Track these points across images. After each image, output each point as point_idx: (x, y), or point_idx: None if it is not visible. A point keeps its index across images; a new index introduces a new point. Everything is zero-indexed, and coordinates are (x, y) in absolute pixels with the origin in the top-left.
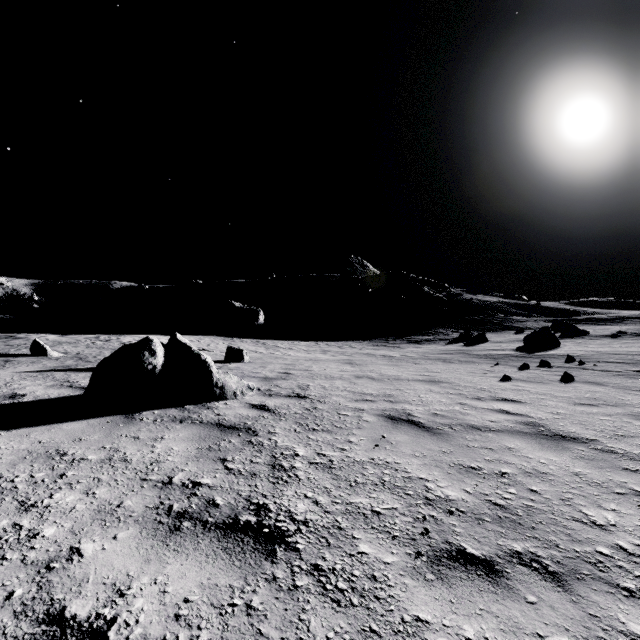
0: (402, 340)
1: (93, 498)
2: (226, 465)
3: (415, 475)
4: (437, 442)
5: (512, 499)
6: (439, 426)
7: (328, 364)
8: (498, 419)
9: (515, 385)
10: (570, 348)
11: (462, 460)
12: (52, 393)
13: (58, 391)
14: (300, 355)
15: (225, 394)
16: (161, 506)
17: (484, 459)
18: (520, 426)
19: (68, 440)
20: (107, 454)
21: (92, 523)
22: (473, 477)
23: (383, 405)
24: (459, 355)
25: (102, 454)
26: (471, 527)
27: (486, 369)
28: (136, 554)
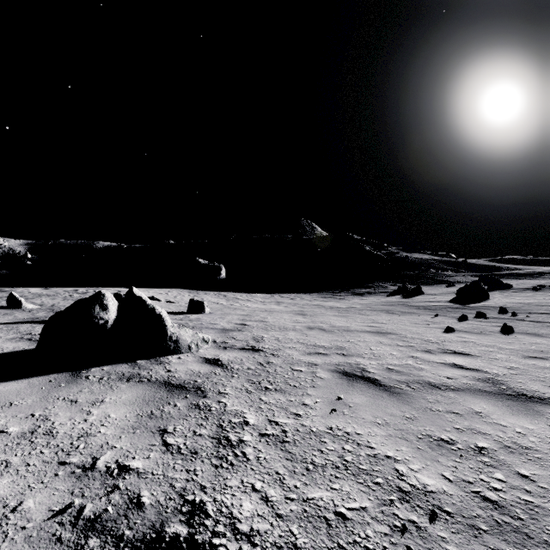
0: (347, 292)
1: None
2: (165, 439)
3: (381, 452)
4: (398, 405)
5: (503, 490)
6: (396, 384)
7: (282, 315)
8: (454, 375)
9: (459, 336)
10: (499, 300)
11: (430, 429)
12: (7, 347)
13: (14, 345)
14: (257, 306)
15: (179, 348)
16: (69, 508)
17: (454, 428)
18: (479, 384)
19: None
20: (32, 424)
21: None
22: (448, 455)
23: (336, 359)
24: (400, 306)
25: (27, 425)
26: (467, 543)
27: (428, 320)
28: None
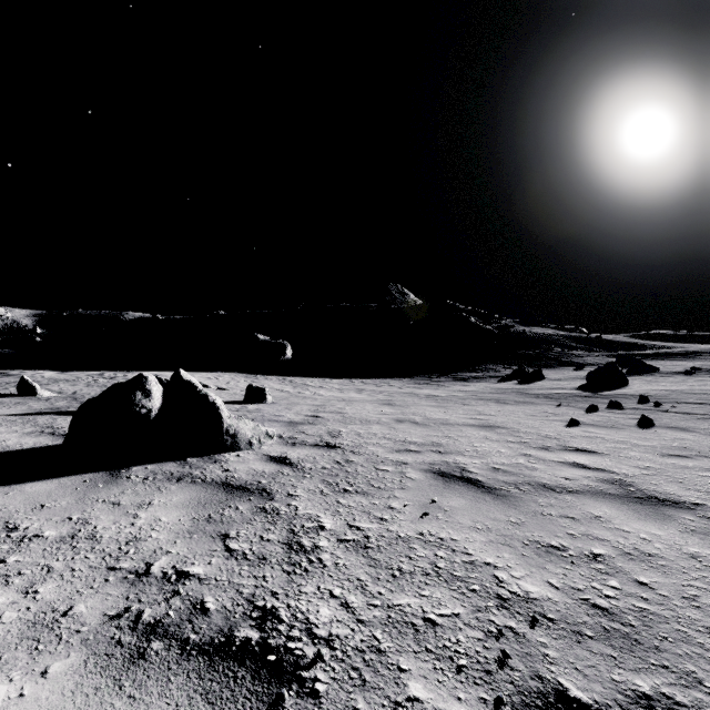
0: (447, 377)
1: (32, 600)
2: (227, 544)
3: (479, 559)
4: (503, 508)
5: (617, 597)
6: (502, 485)
7: (364, 405)
8: (574, 476)
9: (586, 431)
10: (640, 386)
11: (538, 535)
12: (27, 442)
13: (35, 440)
14: (332, 394)
15: (238, 443)
16: (126, 613)
17: (567, 533)
18: (603, 485)
19: (26, 508)
20: (71, 528)
21: (18, 645)
22: (557, 561)
23: (431, 457)
24: (514, 395)
25: (65, 528)
26: (568, 648)
27: (548, 411)
28: (69, 705)
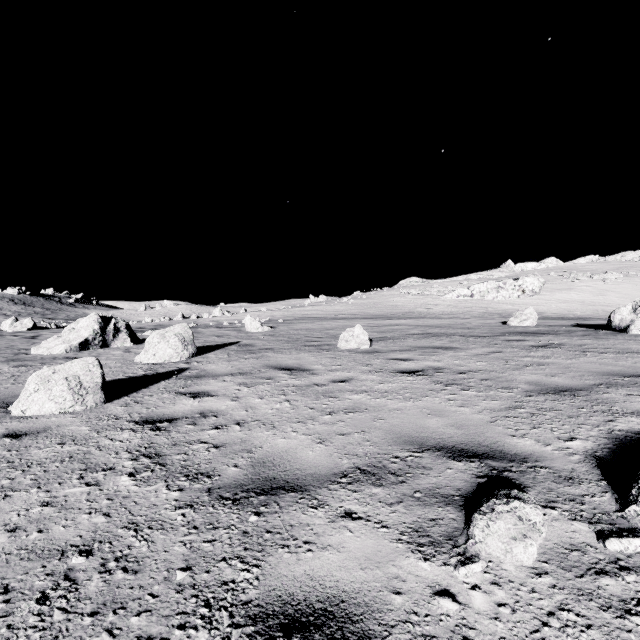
0: None
1: None
2: None
3: None
4: None
5: None
6: None
7: None
8: None
9: None
10: None
11: None
12: None
13: None
14: None
15: None
16: None
17: None
18: None
19: None
20: None
21: None
22: None
23: None
24: None
25: None
26: None
27: None
28: None
